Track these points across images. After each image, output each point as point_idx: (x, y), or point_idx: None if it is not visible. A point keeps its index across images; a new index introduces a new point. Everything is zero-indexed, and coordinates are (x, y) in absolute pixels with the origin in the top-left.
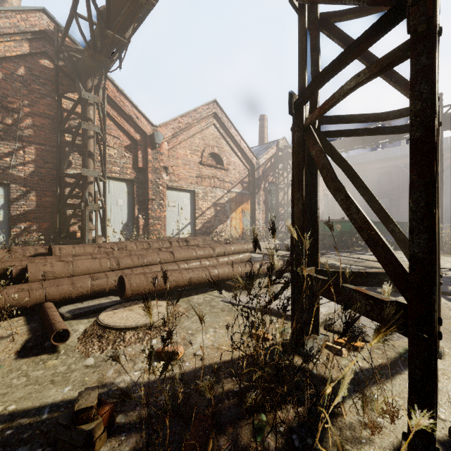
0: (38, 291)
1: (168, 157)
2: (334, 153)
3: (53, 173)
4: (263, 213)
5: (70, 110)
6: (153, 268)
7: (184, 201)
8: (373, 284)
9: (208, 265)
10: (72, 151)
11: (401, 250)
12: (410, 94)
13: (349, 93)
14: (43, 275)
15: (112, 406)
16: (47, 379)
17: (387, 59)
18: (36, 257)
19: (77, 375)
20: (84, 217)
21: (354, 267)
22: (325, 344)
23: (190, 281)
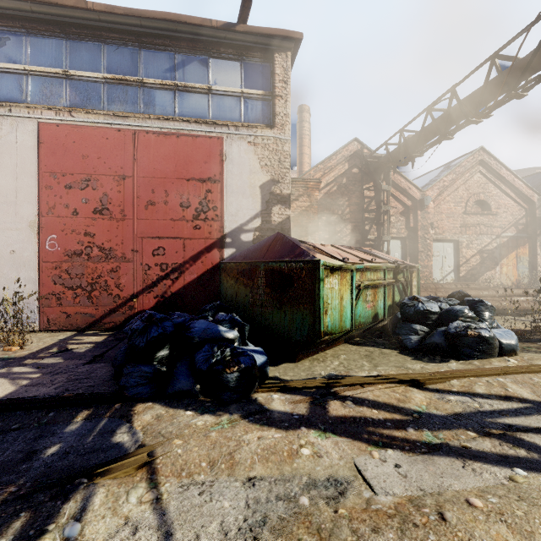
0: None
1: (433, 214)
2: None
3: (358, 239)
4: None
5: (372, 198)
6: None
7: (447, 250)
8: None
9: None
10: (368, 223)
11: None
12: None
13: None
14: None
15: None
16: None
17: None
18: None
19: None
20: None
21: None
22: None
23: None
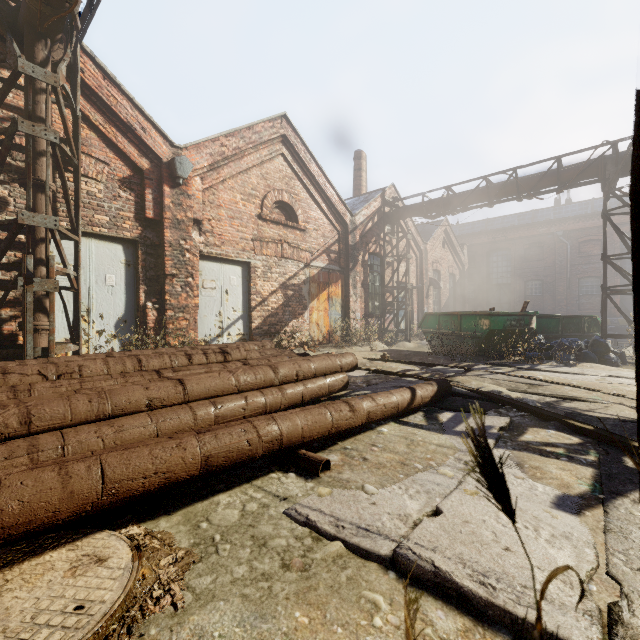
0: None
1: (202, 203)
2: None
3: None
4: (361, 302)
5: None
6: (128, 423)
7: (231, 279)
8: None
9: (264, 404)
10: (8, 180)
11: (586, 361)
12: None
13: None
14: None
15: None
16: None
17: None
18: None
19: None
20: (22, 305)
21: (536, 398)
22: None
23: (207, 465)
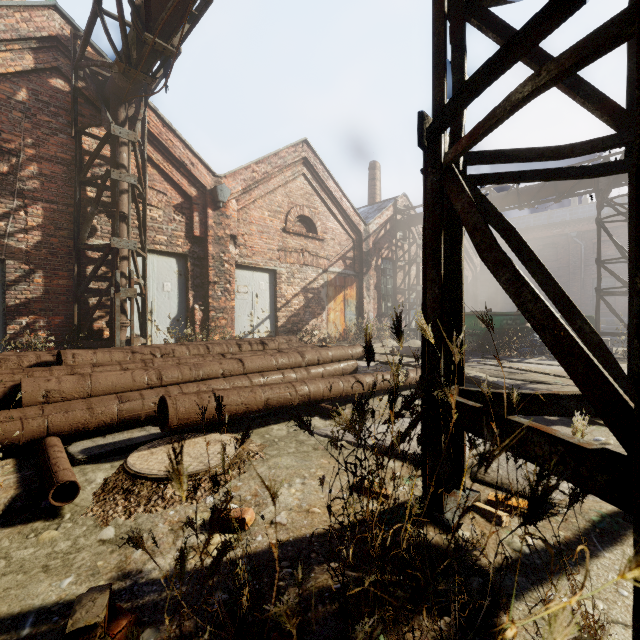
0: (36, 420)
1: (237, 221)
2: (488, 209)
3: (69, 243)
4: (374, 303)
5: (94, 152)
6: (213, 383)
7: (260, 285)
8: (549, 412)
9: (295, 378)
10: (97, 212)
11: None
12: (637, 96)
13: (521, 106)
14: (45, 396)
15: (132, 619)
16: (38, 563)
17: (591, 43)
18: (36, 368)
19: (85, 558)
20: (113, 308)
21: (509, 381)
22: (475, 507)
23: (267, 404)
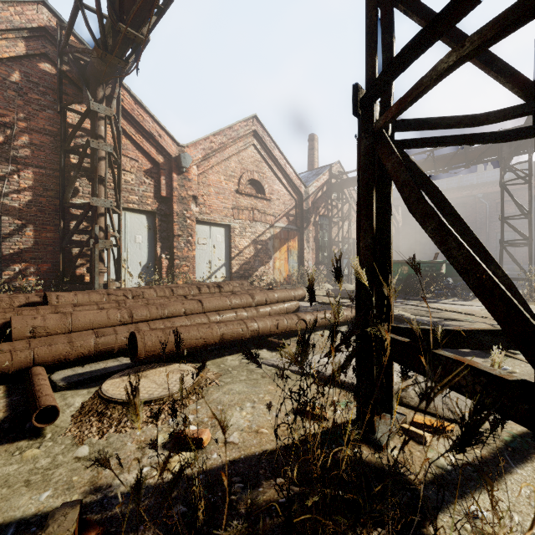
0: (23, 352)
1: (197, 184)
2: (413, 170)
3: (55, 202)
4: (313, 253)
5: (76, 125)
6: (176, 320)
7: (217, 237)
8: (466, 346)
9: (246, 316)
10: (79, 175)
11: None
12: None
13: (445, 75)
14: (32, 331)
15: (100, 532)
16: (21, 478)
17: (512, 14)
18: (25, 308)
19: (62, 473)
20: (93, 257)
21: (427, 319)
22: (403, 428)
23: (222, 338)
